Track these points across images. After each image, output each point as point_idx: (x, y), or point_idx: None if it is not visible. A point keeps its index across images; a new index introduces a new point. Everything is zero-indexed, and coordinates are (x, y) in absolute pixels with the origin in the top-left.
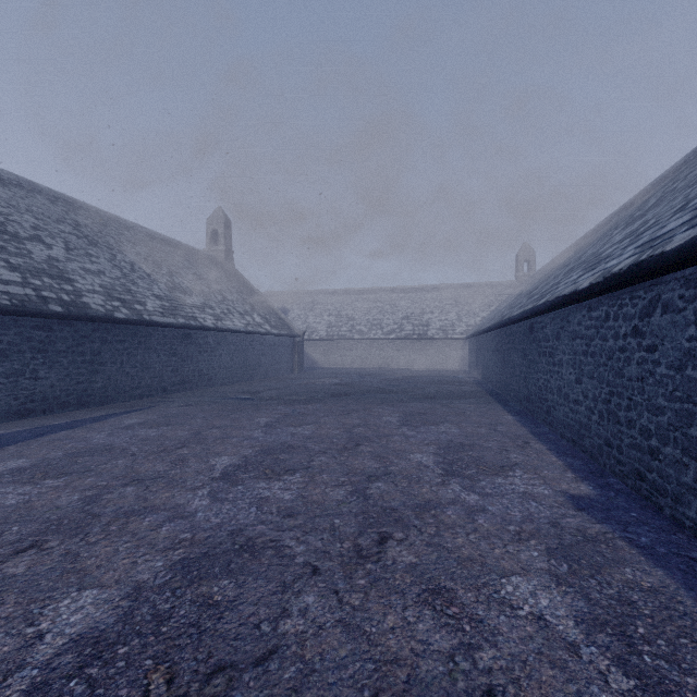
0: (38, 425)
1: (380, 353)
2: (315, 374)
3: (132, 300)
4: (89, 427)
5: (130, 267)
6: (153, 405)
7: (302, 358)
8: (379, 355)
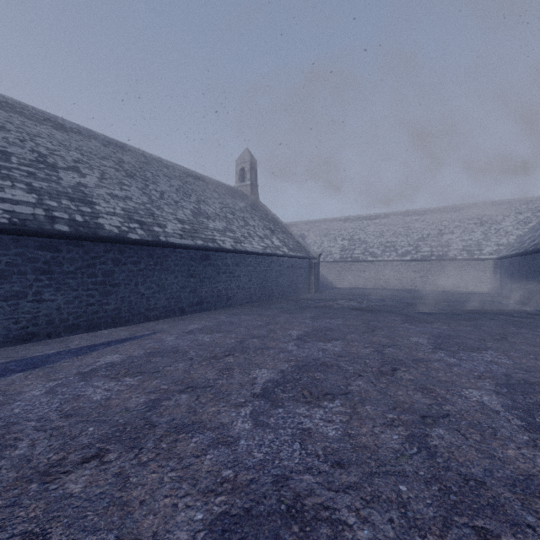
0: (19, 356)
1: (394, 274)
2: (330, 294)
3: (152, 222)
4: (55, 367)
5: (159, 195)
6: (158, 330)
7: (317, 279)
8: (393, 276)
